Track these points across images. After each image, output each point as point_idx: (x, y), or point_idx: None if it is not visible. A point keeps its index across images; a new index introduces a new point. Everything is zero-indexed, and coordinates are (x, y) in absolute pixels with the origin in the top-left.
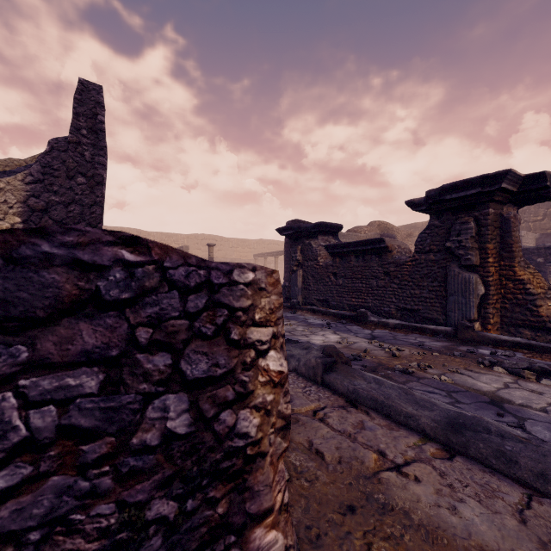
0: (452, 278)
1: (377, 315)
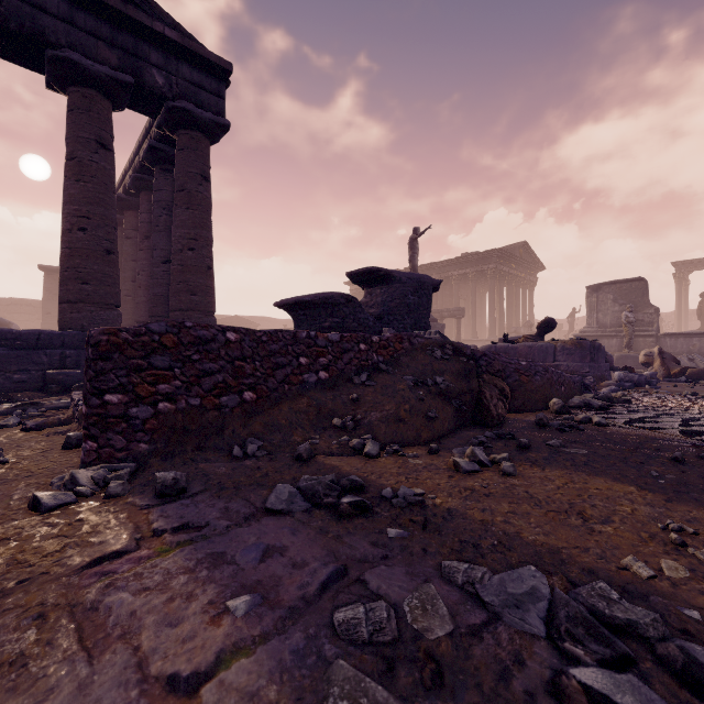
0: None
1: None
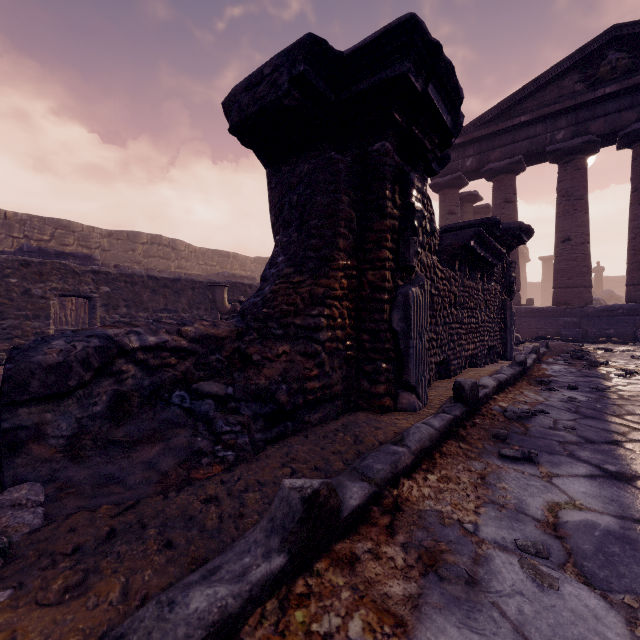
0: (512, 310)
1: (480, 364)
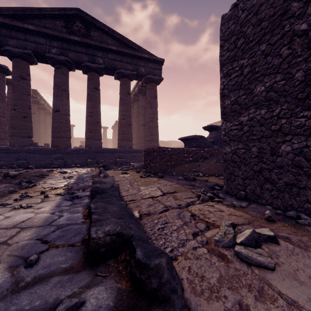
0: None
1: None
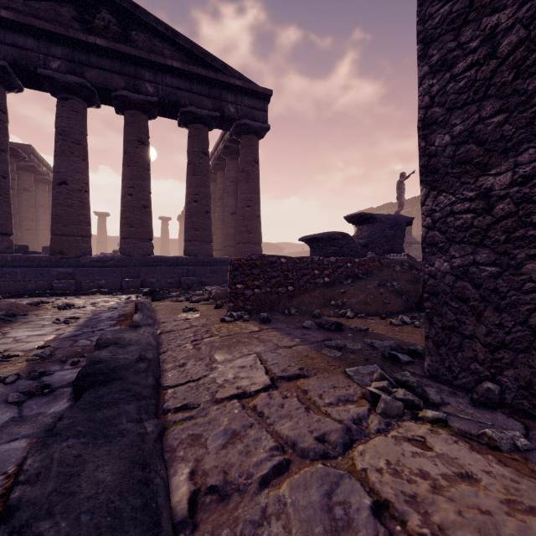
0: None
1: None
